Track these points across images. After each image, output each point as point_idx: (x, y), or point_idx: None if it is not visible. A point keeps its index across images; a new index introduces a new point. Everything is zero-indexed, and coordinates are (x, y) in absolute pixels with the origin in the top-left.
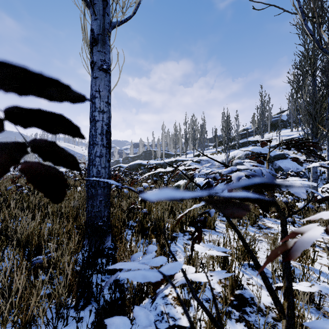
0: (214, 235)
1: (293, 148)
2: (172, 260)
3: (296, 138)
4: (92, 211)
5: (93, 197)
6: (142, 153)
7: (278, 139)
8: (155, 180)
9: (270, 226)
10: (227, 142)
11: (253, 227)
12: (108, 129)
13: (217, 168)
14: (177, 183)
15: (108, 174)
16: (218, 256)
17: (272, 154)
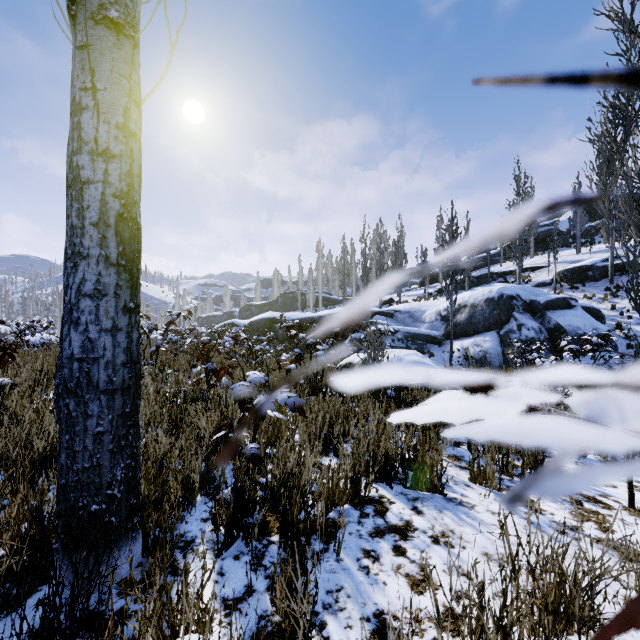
0: (445, 515)
1: (584, 288)
2: (322, 639)
3: (590, 266)
4: (70, 468)
5: (72, 425)
6: (278, 299)
7: (552, 269)
8: (298, 355)
9: None
10: (452, 273)
11: None
12: (125, 210)
13: (428, 328)
14: (346, 361)
15: (126, 349)
16: (479, 635)
17: (542, 299)
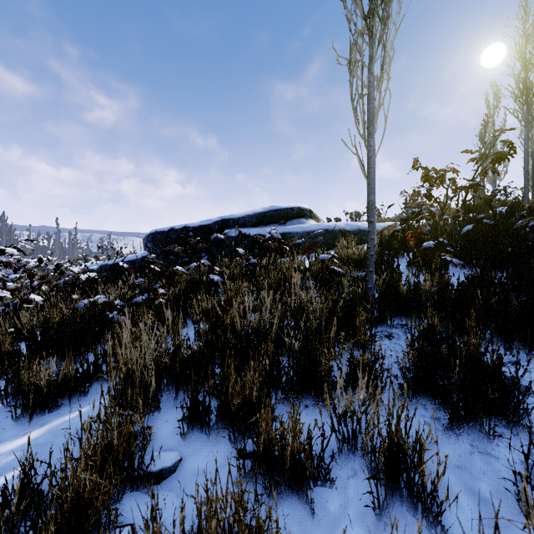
0: None
1: None
2: None
3: None
4: None
5: None
6: None
7: None
8: None
9: None
10: None
11: None
12: None
13: None
14: None
15: None
16: None
17: None
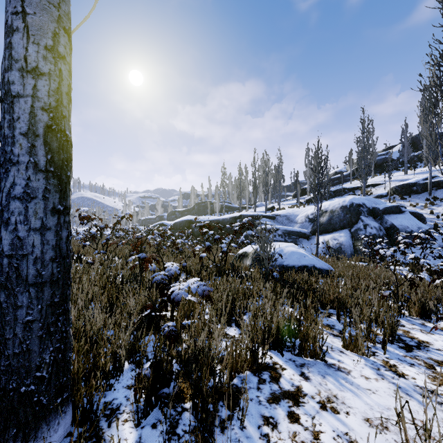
0: (327, 380)
1: (410, 198)
2: None
3: (414, 183)
4: (2, 354)
5: (3, 315)
6: (194, 206)
7: (387, 185)
8: (208, 247)
9: (421, 339)
10: (318, 188)
11: (393, 344)
12: (53, 123)
13: (299, 227)
14: (242, 250)
15: (55, 246)
16: None
17: (381, 206)
